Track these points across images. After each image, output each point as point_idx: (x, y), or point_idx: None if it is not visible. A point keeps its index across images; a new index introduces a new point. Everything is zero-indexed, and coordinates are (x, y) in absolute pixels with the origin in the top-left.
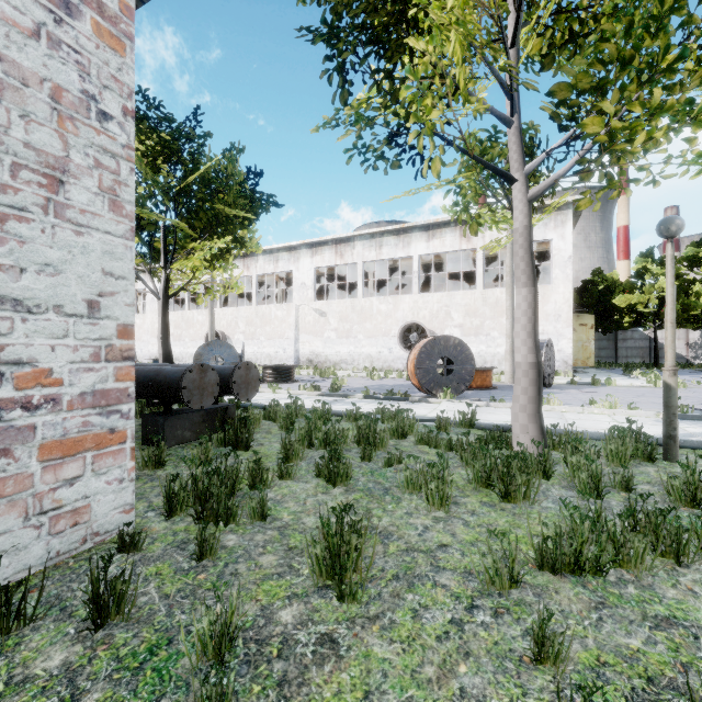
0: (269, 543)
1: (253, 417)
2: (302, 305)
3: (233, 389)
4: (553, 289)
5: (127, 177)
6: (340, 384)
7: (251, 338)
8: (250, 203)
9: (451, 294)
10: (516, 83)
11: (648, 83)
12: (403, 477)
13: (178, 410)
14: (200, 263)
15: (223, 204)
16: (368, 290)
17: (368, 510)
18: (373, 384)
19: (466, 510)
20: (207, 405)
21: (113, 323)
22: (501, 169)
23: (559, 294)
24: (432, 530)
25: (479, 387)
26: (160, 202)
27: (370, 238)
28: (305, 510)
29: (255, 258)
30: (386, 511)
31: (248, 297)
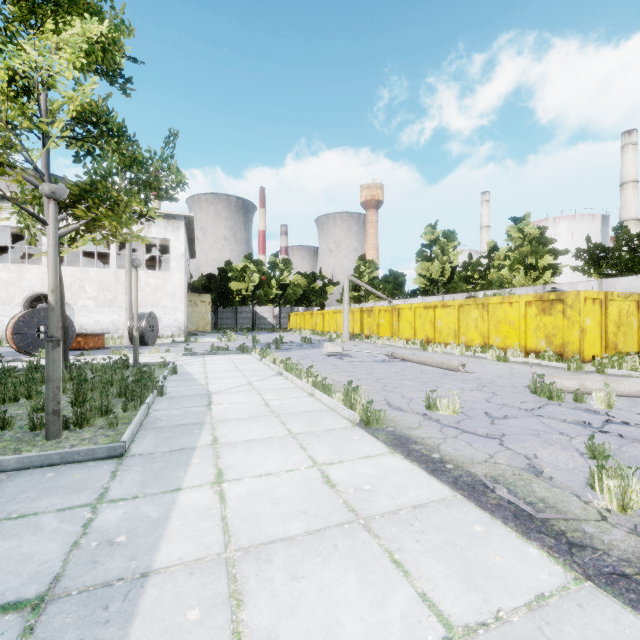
0: None
1: None
2: None
3: None
4: (171, 275)
5: None
6: None
7: None
8: None
9: (85, 270)
10: (47, 170)
11: (104, 202)
12: None
13: None
14: None
15: None
16: None
17: None
18: None
19: None
20: None
21: None
22: (38, 215)
23: (176, 279)
24: None
25: (92, 348)
26: None
27: None
28: None
29: None
30: None
31: None
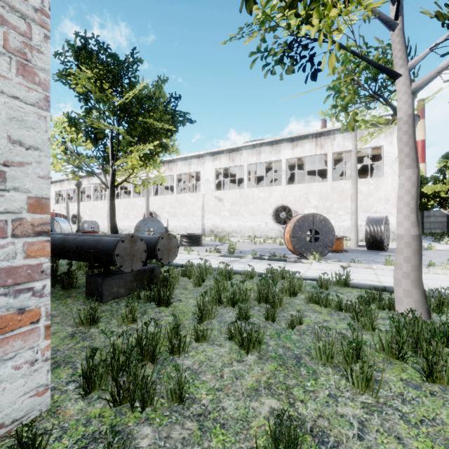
0: (188, 445)
1: (173, 276)
2: (206, 194)
3: (157, 255)
4: (383, 180)
5: (41, 43)
6: (234, 248)
7: (173, 216)
8: (172, 119)
9: (309, 185)
10: None
11: None
12: (308, 341)
13: (115, 271)
14: (136, 162)
15: (152, 119)
16: (249, 184)
17: (287, 389)
18: (257, 247)
19: (393, 393)
20: (137, 268)
21: (22, 195)
22: (386, 66)
23: (388, 184)
24: (370, 428)
25: (335, 251)
26: (107, 116)
27: (252, 148)
28: (223, 387)
29: (175, 163)
30: (307, 392)
31: (171, 190)
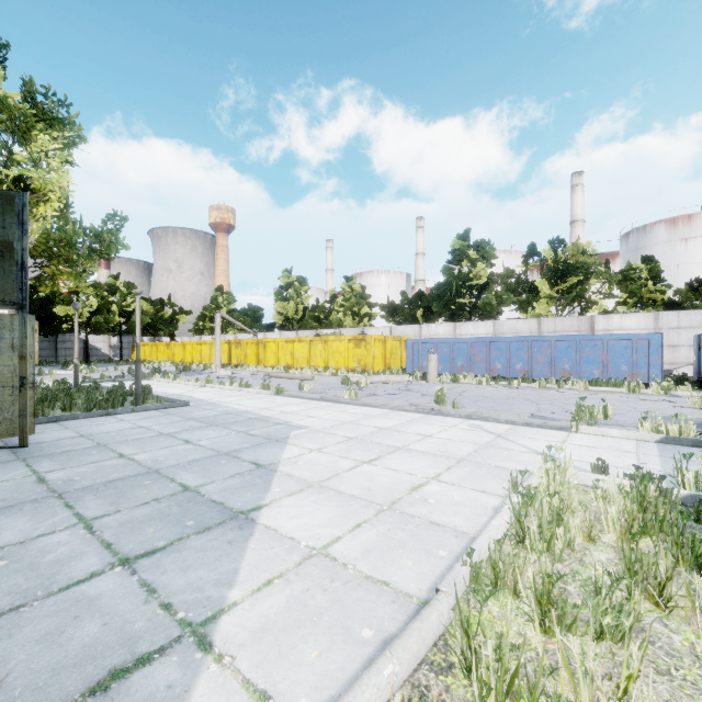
0: None
1: None
2: None
3: None
4: None
5: None
6: None
7: None
8: None
9: None
10: None
11: (68, 263)
12: None
13: None
14: None
15: None
16: None
17: None
18: None
19: None
20: None
21: None
22: None
23: None
24: None
25: None
26: None
27: None
28: None
29: None
30: None
31: None
